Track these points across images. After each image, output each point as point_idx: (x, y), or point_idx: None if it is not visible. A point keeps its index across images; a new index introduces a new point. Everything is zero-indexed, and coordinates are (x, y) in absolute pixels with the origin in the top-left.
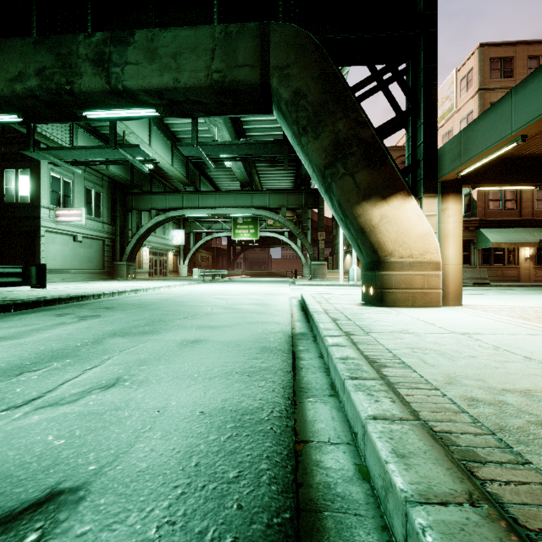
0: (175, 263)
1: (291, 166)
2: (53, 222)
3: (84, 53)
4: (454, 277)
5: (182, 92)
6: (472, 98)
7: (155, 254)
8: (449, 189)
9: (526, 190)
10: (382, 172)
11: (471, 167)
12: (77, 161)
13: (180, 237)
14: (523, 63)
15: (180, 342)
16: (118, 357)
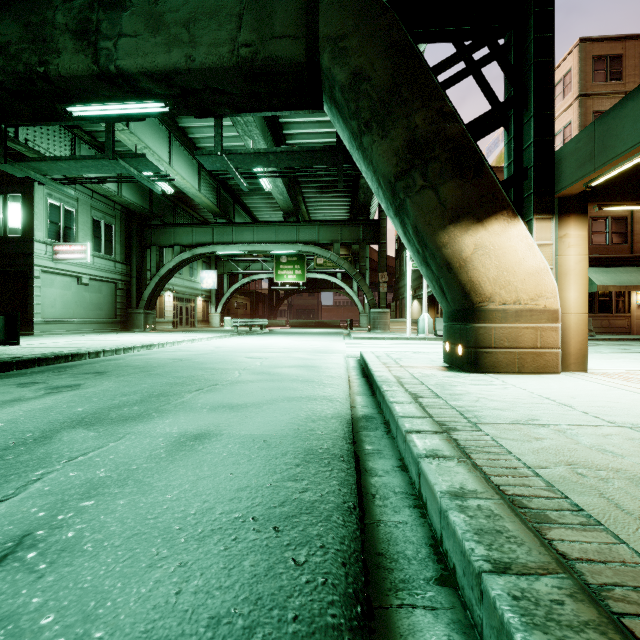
0: (205, 311)
1: (346, 192)
2: (51, 260)
3: (63, 22)
4: (576, 331)
5: (198, 76)
6: (570, 107)
7: (180, 300)
8: (569, 208)
9: (639, 220)
10: (476, 183)
11: (610, 172)
12: (67, 178)
13: (211, 279)
14: (635, 62)
15: (176, 439)
16: (56, 475)
